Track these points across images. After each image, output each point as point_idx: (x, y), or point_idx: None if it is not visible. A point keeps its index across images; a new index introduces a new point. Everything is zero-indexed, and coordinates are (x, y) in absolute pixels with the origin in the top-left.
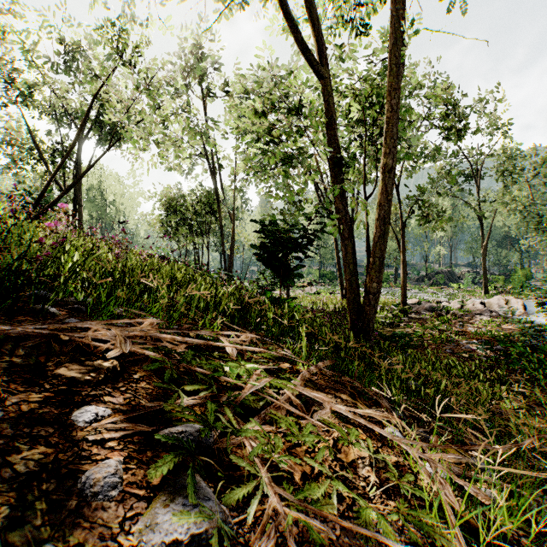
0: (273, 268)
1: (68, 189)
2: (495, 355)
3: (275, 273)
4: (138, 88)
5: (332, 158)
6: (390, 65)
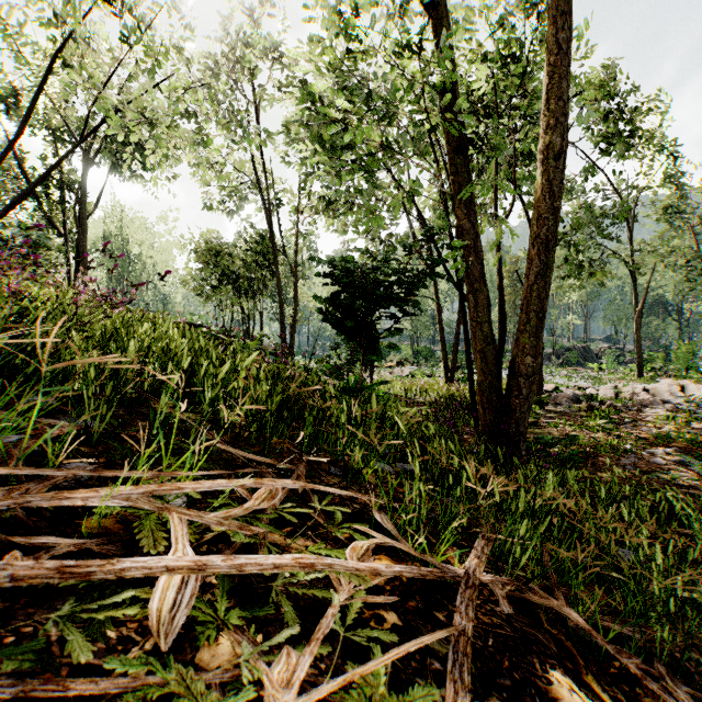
0: (348, 334)
1: (13, 204)
2: None
3: (353, 341)
4: (126, 37)
5: (450, 141)
6: None
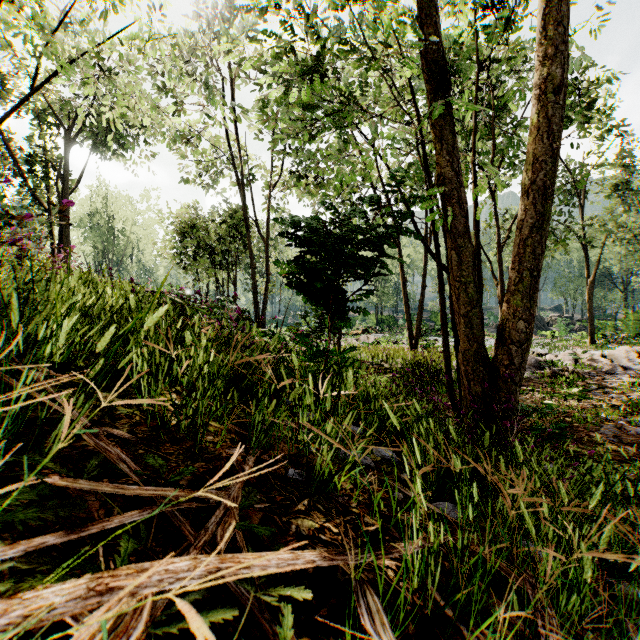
0: (316, 297)
1: None
2: None
3: (321, 306)
4: None
5: (430, 79)
6: None
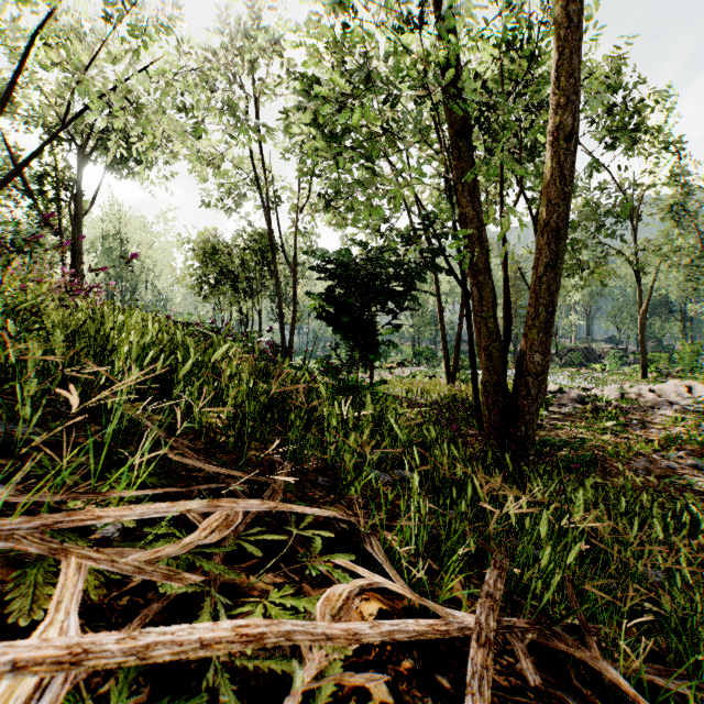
0: (345, 330)
1: None
2: None
3: (350, 339)
4: (110, 17)
5: (453, 123)
6: None
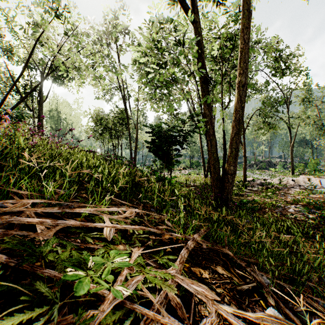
0: (159, 157)
1: (19, 102)
2: (311, 216)
3: (161, 160)
4: (66, 33)
5: (201, 78)
6: (242, 11)
